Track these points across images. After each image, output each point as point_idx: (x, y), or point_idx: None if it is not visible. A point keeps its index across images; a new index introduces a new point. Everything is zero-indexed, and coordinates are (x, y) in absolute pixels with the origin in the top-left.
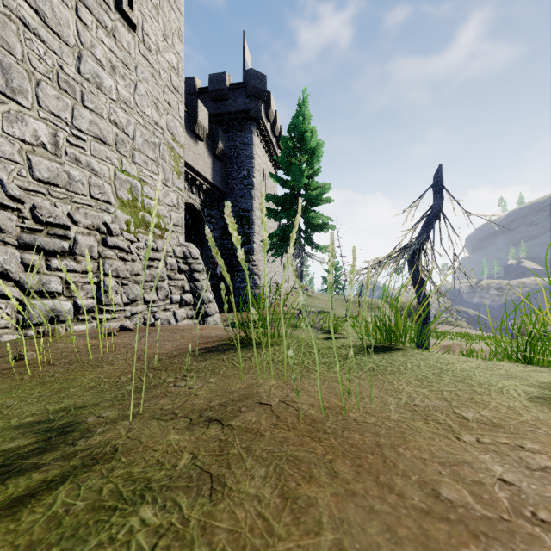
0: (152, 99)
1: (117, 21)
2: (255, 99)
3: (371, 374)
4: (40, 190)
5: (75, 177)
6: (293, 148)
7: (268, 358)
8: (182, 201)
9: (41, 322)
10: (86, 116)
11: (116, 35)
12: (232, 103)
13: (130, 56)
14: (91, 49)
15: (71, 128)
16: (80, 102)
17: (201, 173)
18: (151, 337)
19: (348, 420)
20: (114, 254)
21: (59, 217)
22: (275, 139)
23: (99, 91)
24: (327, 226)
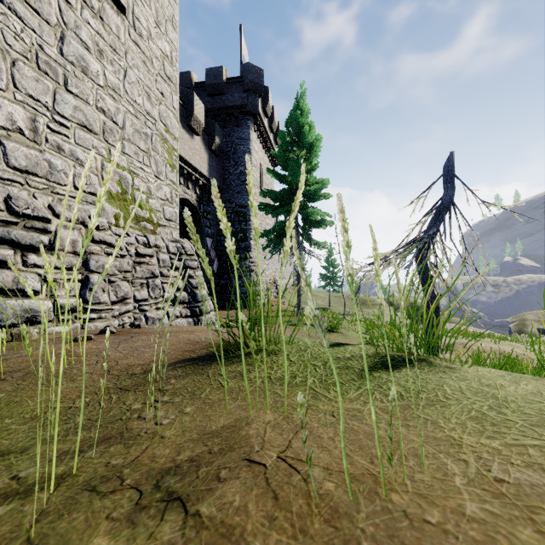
0: (144, 87)
1: (105, 2)
2: (252, 93)
3: (402, 406)
4: (17, 179)
5: (57, 167)
6: (290, 143)
7: (263, 374)
8: (176, 195)
9: (16, 323)
10: (70, 101)
11: (104, 17)
12: (228, 98)
13: (119, 40)
14: (76, 30)
15: (53, 114)
16: (63, 86)
17: (197, 168)
18: (131, 343)
19: (392, 512)
20: (100, 249)
21: (38, 209)
22: (273, 134)
23: (84, 76)
24: (325, 222)
